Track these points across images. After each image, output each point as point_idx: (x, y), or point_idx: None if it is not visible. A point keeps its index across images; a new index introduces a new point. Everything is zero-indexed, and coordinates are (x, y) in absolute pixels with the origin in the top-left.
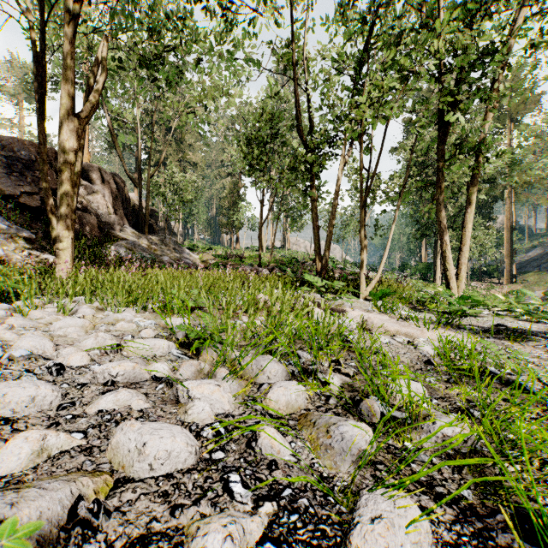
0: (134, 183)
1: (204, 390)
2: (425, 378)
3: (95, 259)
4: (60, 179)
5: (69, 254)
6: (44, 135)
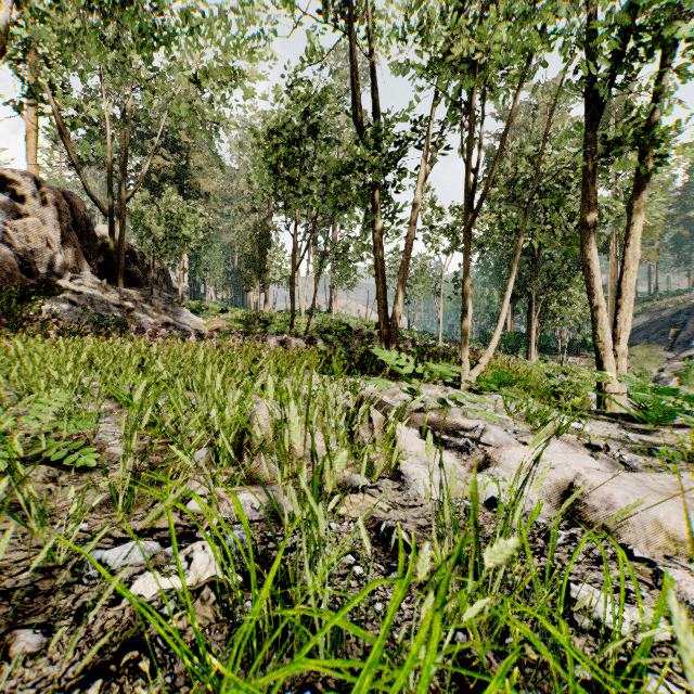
0: (101, 209)
1: None
2: None
3: None
4: None
5: None
6: None
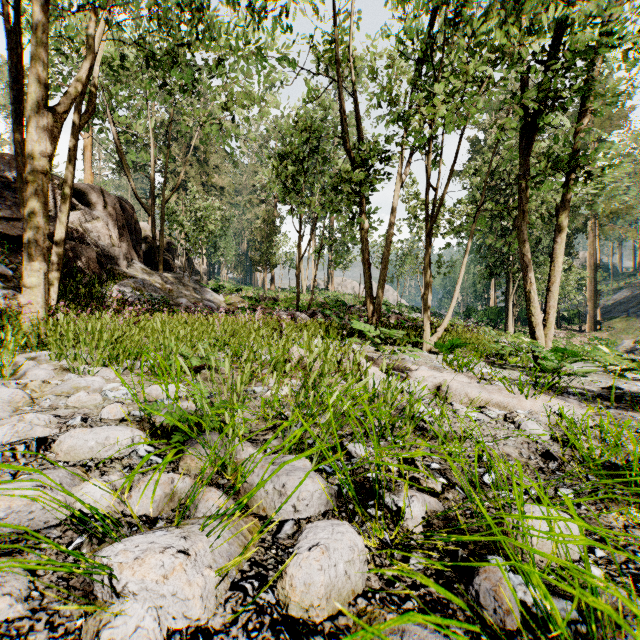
0: (145, 210)
1: (147, 570)
2: (557, 491)
3: (85, 301)
4: (28, 193)
5: (41, 294)
6: (22, 144)
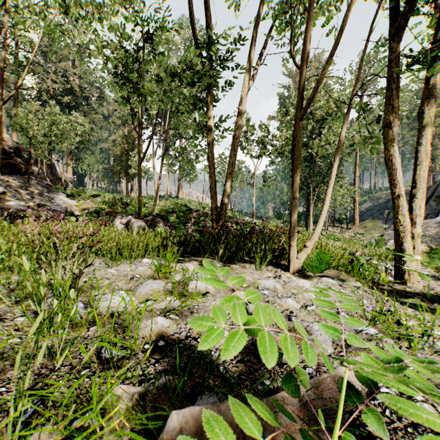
0: None
1: None
2: None
3: None
4: None
5: None
6: None
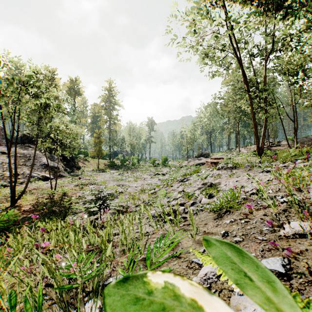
0: None
1: None
2: None
3: None
4: None
5: None
6: None
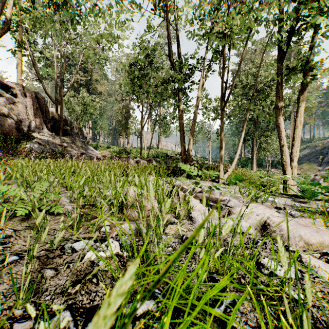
0: (51, 100)
1: None
2: None
3: None
4: None
5: None
6: None
